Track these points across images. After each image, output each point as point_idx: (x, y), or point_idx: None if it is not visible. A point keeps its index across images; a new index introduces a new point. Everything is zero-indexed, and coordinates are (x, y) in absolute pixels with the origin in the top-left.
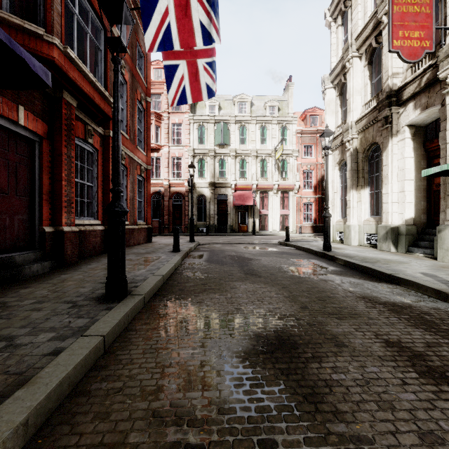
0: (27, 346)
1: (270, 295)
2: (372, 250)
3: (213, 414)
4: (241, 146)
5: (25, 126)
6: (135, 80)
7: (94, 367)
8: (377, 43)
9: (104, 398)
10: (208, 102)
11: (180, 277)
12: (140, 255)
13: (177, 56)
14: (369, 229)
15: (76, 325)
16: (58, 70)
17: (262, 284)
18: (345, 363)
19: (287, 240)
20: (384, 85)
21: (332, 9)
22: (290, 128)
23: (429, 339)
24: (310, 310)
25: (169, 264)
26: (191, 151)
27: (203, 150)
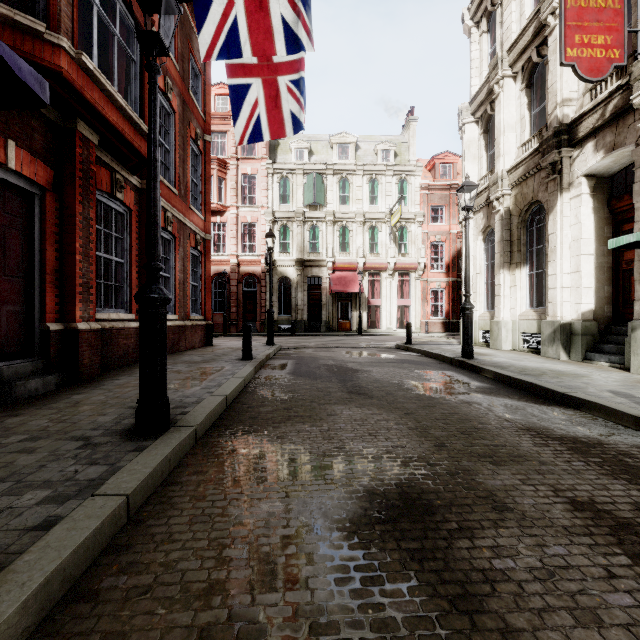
0: (1, 514)
1: (387, 426)
2: (533, 356)
3: (301, 636)
4: (342, 207)
5: (18, 171)
6: (188, 109)
7: (109, 549)
8: (539, 56)
9: (121, 606)
10: (293, 144)
11: (252, 398)
12: (194, 365)
13: (249, 71)
14: (528, 327)
15: (85, 477)
16: (68, 87)
17: (375, 409)
18: (512, 540)
19: (409, 343)
20: (551, 116)
21: (474, 8)
22: (412, 182)
23: (638, 497)
24: (449, 450)
25: (236, 379)
26: (269, 214)
27: (287, 213)
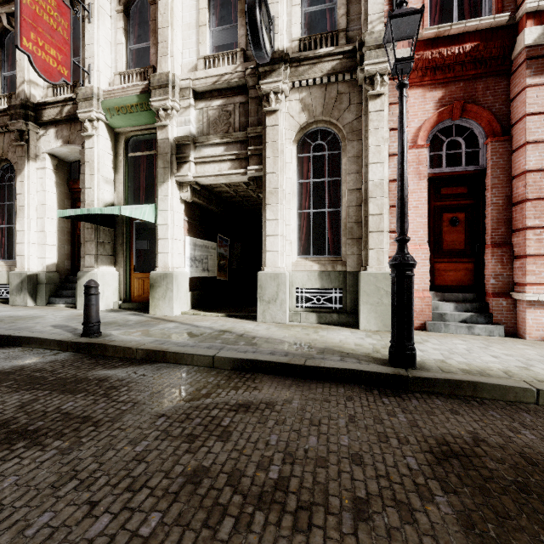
0: None
1: None
2: (1, 306)
3: None
4: None
5: None
6: None
7: None
8: (10, 24)
9: None
10: None
11: None
12: None
13: None
14: None
15: None
16: None
17: None
18: None
19: None
20: (19, 88)
21: None
22: None
23: (28, 398)
24: None
25: None
26: None
27: None
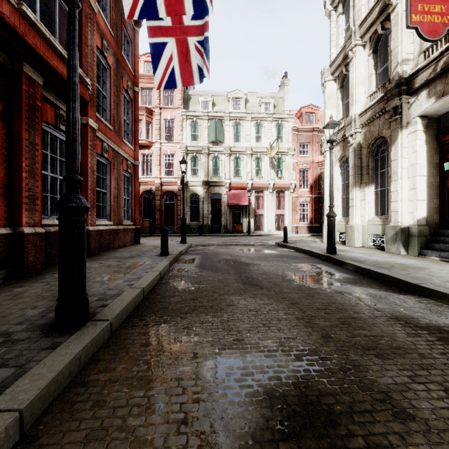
0: None
1: (278, 316)
2: (380, 252)
3: None
4: (236, 143)
5: None
6: (121, 66)
7: None
8: (383, 29)
9: None
10: (201, 98)
11: (165, 289)
12: (122, 260)
13: (165, 32)
14: (374, 230)
15: None
16: (11, 32)
17: (266, 299)
18: None
19: (286, 242)
20: (393, 72)
21: None
22: (286, 126)
23: None
24: (336, 341)
25: (153, 272)
26: (183, 148)
27: (197, 147)
